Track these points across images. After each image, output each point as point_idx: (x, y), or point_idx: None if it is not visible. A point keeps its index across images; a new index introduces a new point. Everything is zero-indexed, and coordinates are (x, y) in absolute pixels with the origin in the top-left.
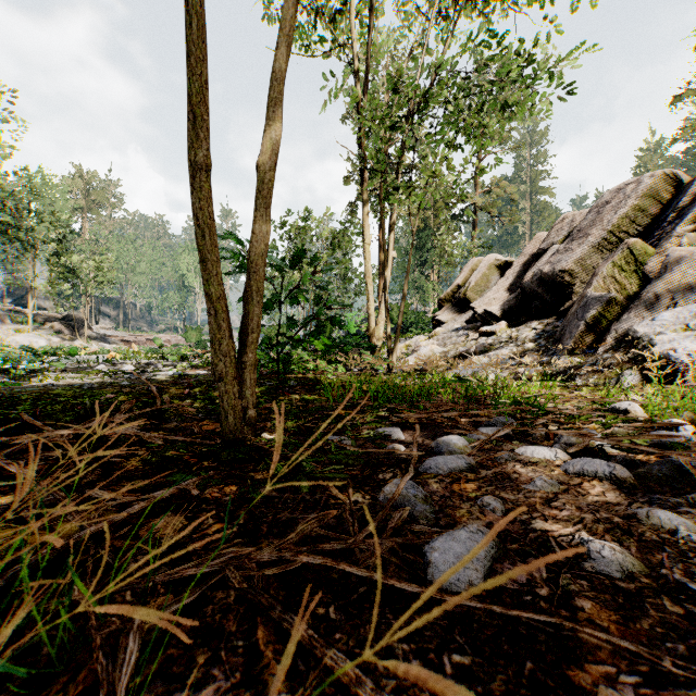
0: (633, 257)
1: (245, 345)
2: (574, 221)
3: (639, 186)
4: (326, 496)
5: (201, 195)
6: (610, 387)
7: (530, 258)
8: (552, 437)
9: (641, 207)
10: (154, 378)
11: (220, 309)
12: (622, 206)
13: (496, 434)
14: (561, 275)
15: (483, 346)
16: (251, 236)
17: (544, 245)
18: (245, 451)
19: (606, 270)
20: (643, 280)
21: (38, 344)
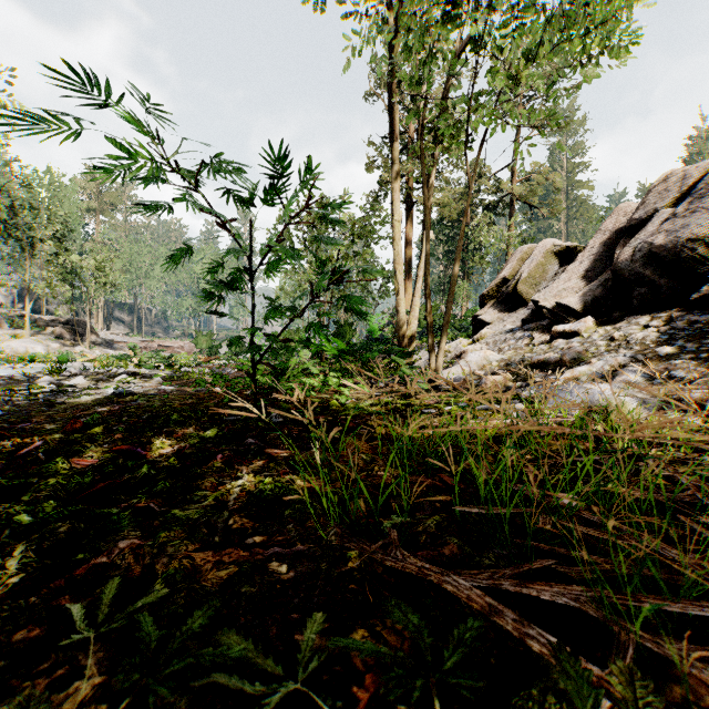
0: None
1: None
2: (686, 178)
3: None
4: None
5: None
6: None
7: (612, 235)
8: None
9: None
10: (69, 402)
11: None
12: None
13: None
14: (690, 246)
15: (575, 351)
16: None
17: (640, 213)
18: None
19: None
20: None
21: (34, 350)
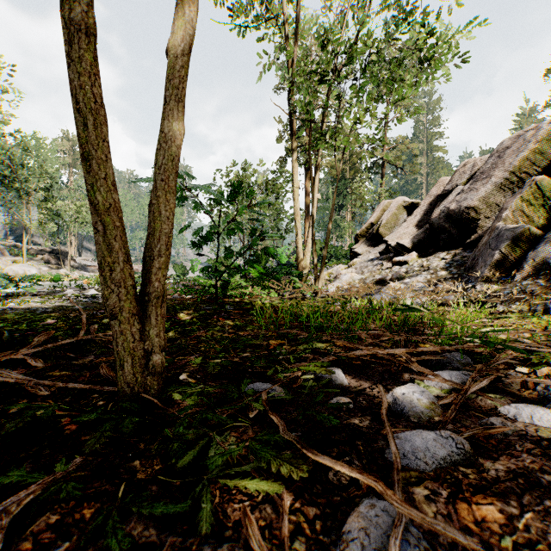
0: (539, 192)
1: (149, 271)
2: (475, 165)
3: (538, 132)
4: (241, 545)
5: (81, 67)
6: (538, 314)
7: (435, 198)
8: (531, 385)
9: (539, 150)
10: None
11: (110, 223)
12: (522, 149)
13: (471, 386)
14: (467, 211)
15: (398, 274)
16: (159, 135)
17: (448, 186)
18: (124, 432)
19: (514, 204)
20: (549, 213)
21: (30, 272)
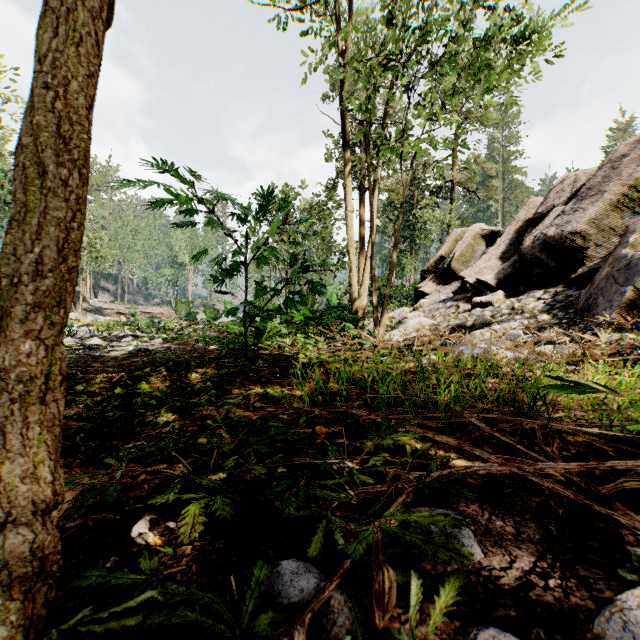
0: None
1: (7, 313)
2: (577, 181)
3: None
4: None
5: None
6: None
7: (523, 224)
8: None
9: None
10: (106, 356)
11: None
12: None
13: None
14: (571, 238)
15: (483, 318)
16: None
17: (542, 208)
18: None
19: None
20: None
21: None
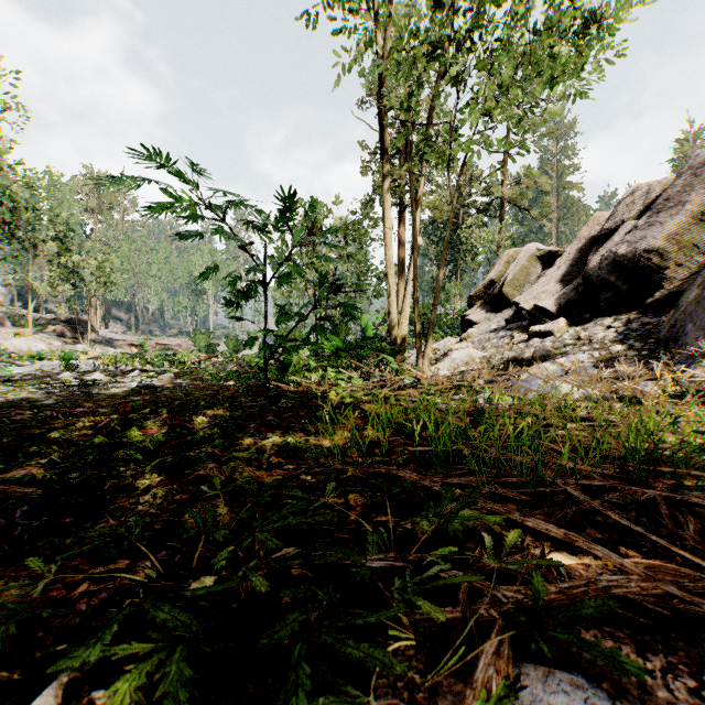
0: None
1: None
2: (651, 192)
3: None
4: None
5: None
6: None
7: (587, 242)
8: None
9: None
10: (103, 393)
11: None
12: None
13: None
14: (647, 256)
15: (544, 349)
16: None
17: (609, 224)
18: None
19: None
20: None
21: (37, 348)
